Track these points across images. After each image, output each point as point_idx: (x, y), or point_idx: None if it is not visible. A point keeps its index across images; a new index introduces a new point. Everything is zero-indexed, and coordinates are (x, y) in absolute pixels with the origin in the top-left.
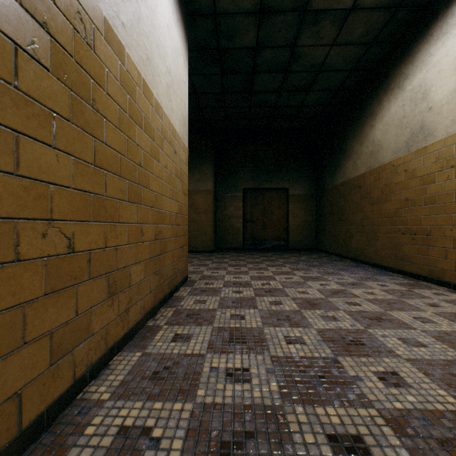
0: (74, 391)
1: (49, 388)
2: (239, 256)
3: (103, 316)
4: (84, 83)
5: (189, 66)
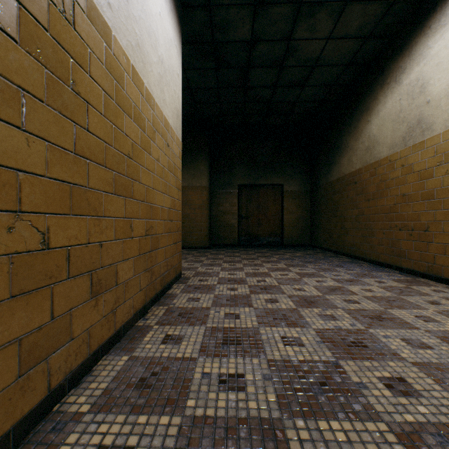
0: (49, 403)
1: (17, 403)
2: (233, 252)
3: (85, 318)
4: (62, 61)
5: (184, 60)
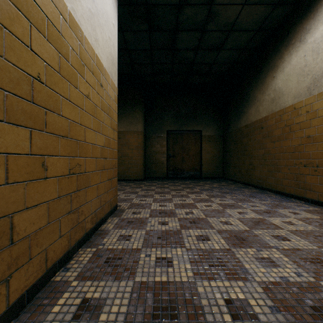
0: None
1: None
2: (163, 184)
3: None
4: None
5: (121, 22)
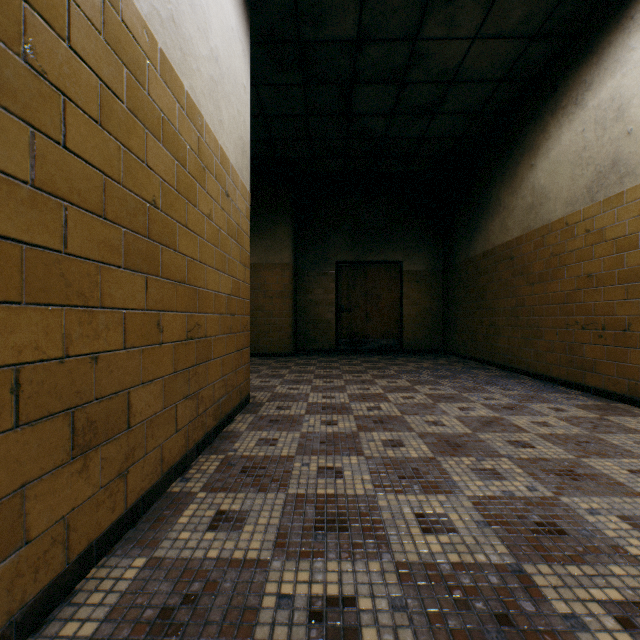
0: None
1: None
2: (330, 362)
3: (59, 497)
4: None
5: (255, 71)
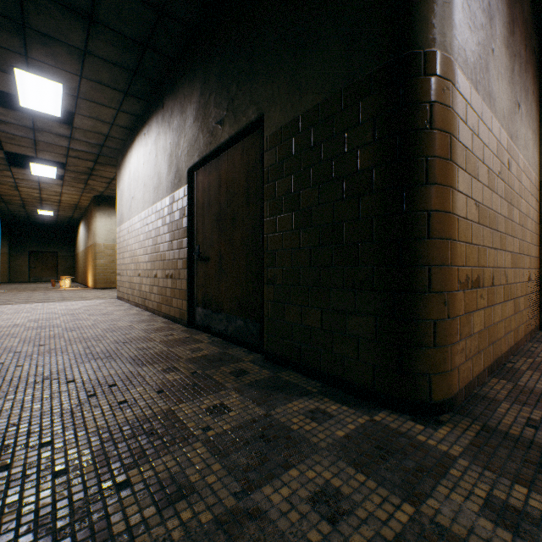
0: None
1: None
2: (25, 283)
3: None
4: None
5: None
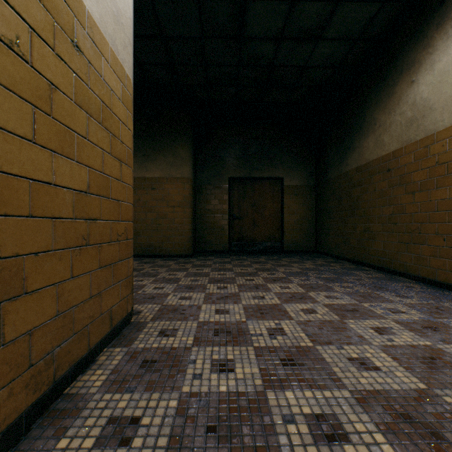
0: None
1: None
2: (224, 263)
3: None
4: None
5: None
